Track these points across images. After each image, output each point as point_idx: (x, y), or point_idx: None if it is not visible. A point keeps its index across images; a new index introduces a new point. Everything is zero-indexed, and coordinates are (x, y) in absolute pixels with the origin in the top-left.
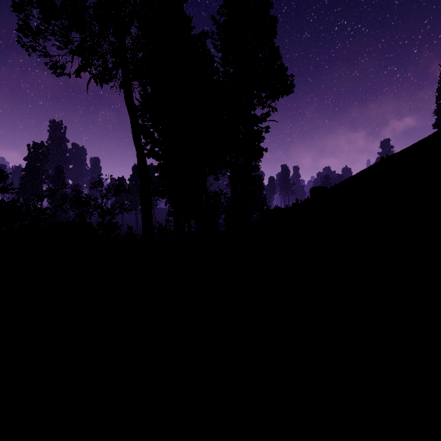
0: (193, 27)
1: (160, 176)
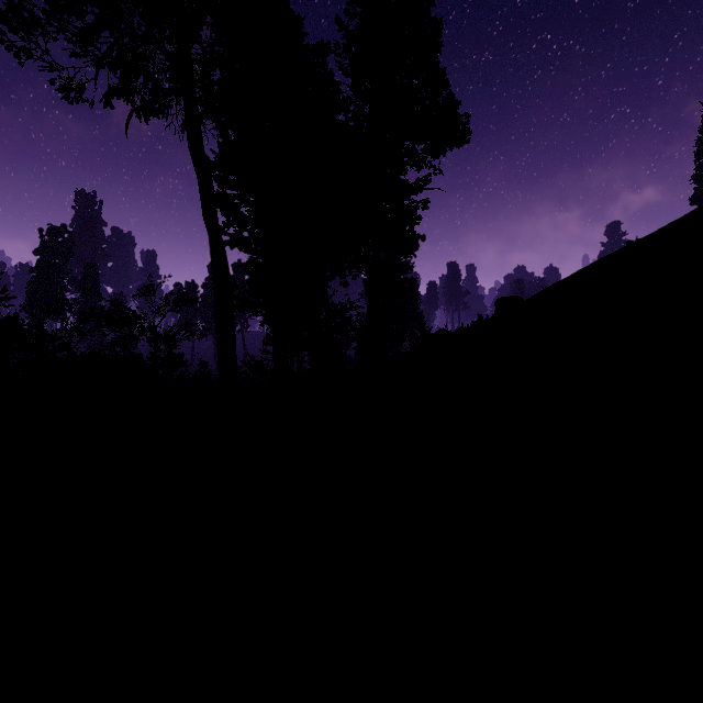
0: (305, 33)
1: (252, 280)
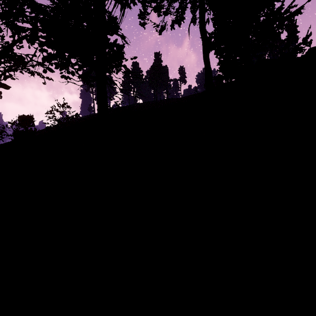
0: None
1: None
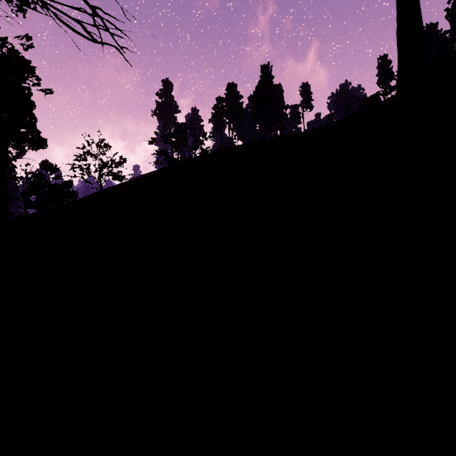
0: None
1: None
